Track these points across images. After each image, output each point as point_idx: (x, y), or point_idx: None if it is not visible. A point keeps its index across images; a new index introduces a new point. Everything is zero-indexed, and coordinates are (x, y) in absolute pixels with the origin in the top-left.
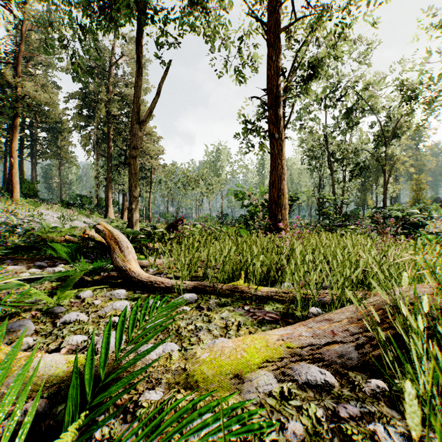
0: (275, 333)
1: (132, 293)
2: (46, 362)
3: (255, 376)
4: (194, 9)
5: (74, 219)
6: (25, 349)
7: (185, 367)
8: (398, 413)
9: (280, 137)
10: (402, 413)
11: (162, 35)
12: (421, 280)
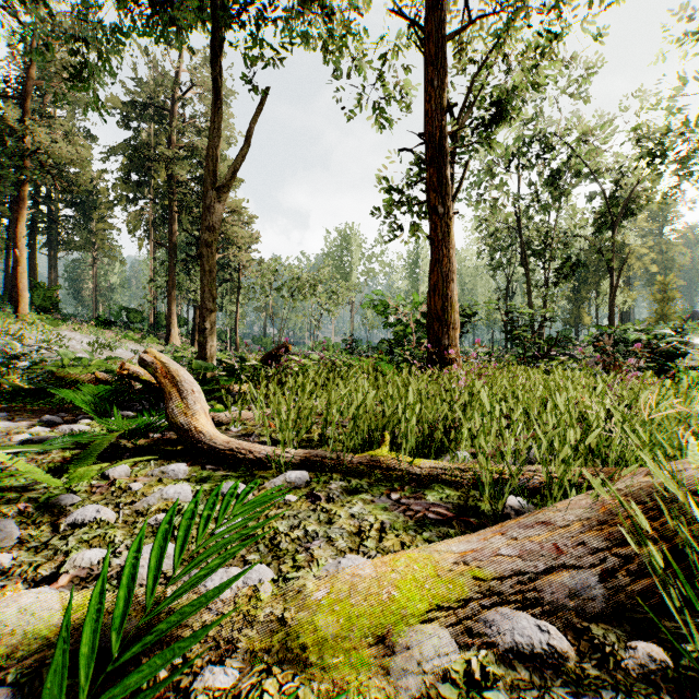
0: (447, 546)
1: (199, 469)
2: (24, 607)
3: (415, 635)
4: (307, 6)
5: (115, 346)
6: None
7: (283, 616)
8: None
9: (446, 211)
10: None
11: (254, 45)
12: None
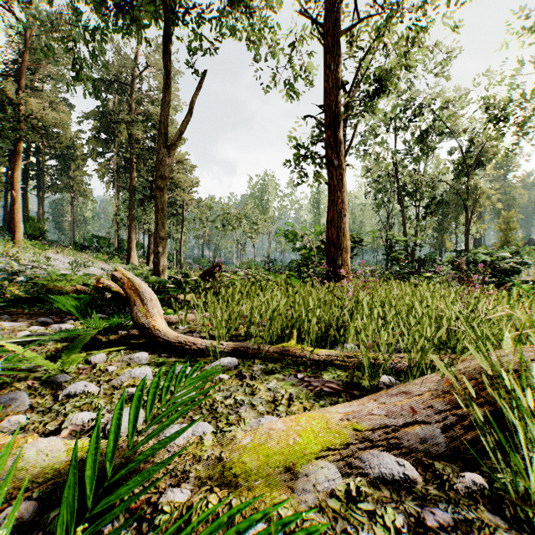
0: (337, 410)
1: (157, 356)
2: (40, 450)
3: (312, 468)
4: (235, 8)
5: (89, 265)
6: (15, 431)
7: (221, 456)
8: (503, 520)
9: (340, 164)
10: (508, 520)
11: (195, 39)
12: (522, 340)
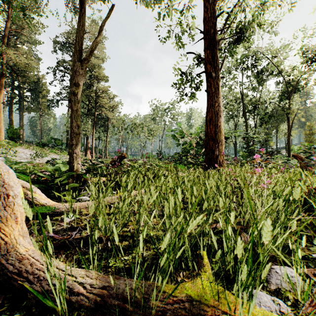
0: None
1: None
2: None
3: None
4: None
5: (43, 156)
6: None
7: None
8: None
9: (216, 75)
10: None
11: None
12: None
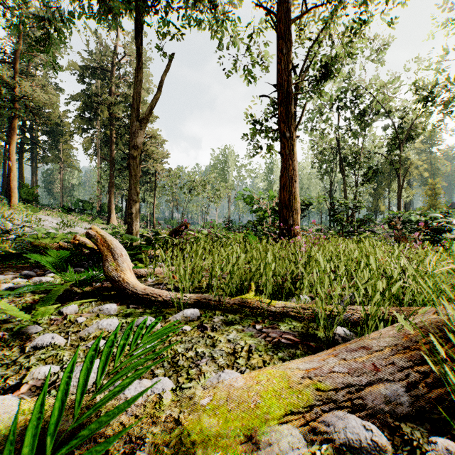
0: (295, 363)
1: (125, 307)
2: None
3: (274, 433)
4: (199, 1)
5: (74, 225)
6: None
7: (179, 417)
8: None
9: (291, 136)
10: None
11: (164, 25)
12: None
